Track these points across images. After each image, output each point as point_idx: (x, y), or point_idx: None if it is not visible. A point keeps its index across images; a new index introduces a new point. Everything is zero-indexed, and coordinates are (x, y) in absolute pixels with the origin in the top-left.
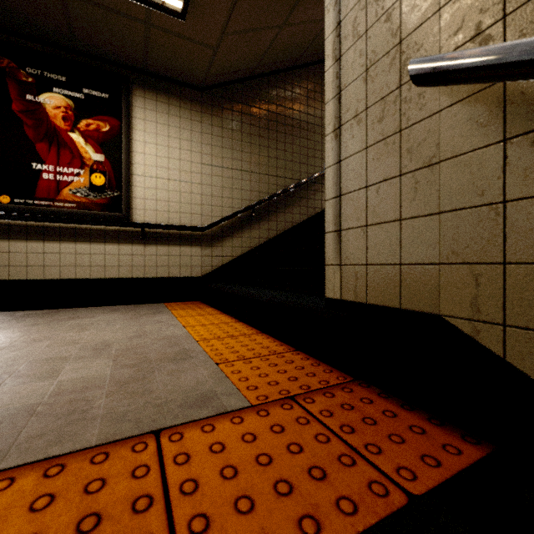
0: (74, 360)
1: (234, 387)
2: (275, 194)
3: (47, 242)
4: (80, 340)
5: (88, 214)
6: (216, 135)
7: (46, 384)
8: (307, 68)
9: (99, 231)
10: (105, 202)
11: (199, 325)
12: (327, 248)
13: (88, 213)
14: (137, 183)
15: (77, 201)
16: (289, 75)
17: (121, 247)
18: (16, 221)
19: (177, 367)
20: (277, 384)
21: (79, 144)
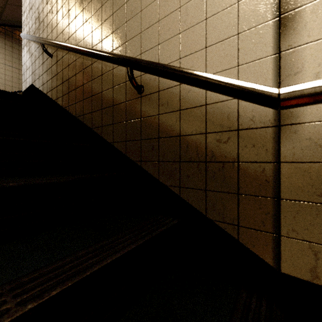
0: None
1: None
2: None
3: None
4: None
5: None
6: (8, 50)
7: None
8: None
9: None
10: None
11: None
12: (22, 79)
13: None
14: None
15: None
16: None
17: None
18: None
19: None
20: None
21: None
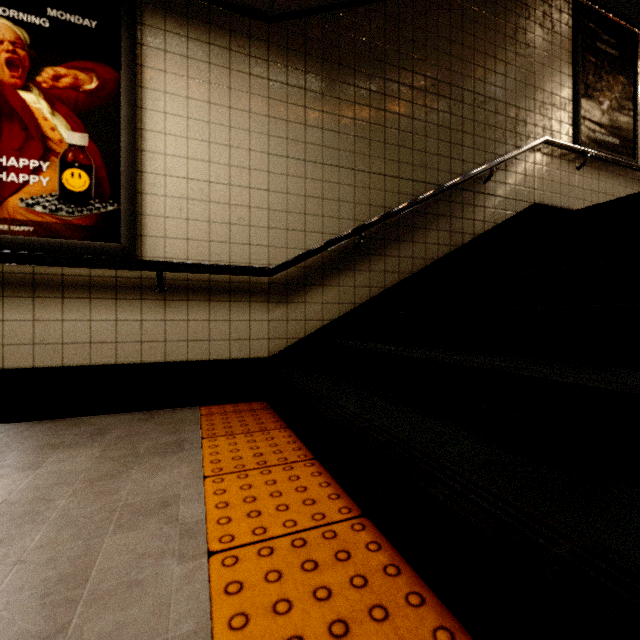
0: None
1: None
2: (399, 208)
3: None
4: None
5: (55, 246)
6: (294, 103)
7: None
8: None
9: (79, 277)
10: (90, 223)
11: (254, 543)
12: None
13: (57, 243)
14: (151, 187)
15: (35, 221)
16: (421, 1)
17: (121, 306)
18: None
19: None
20: None
21: (40, 113)
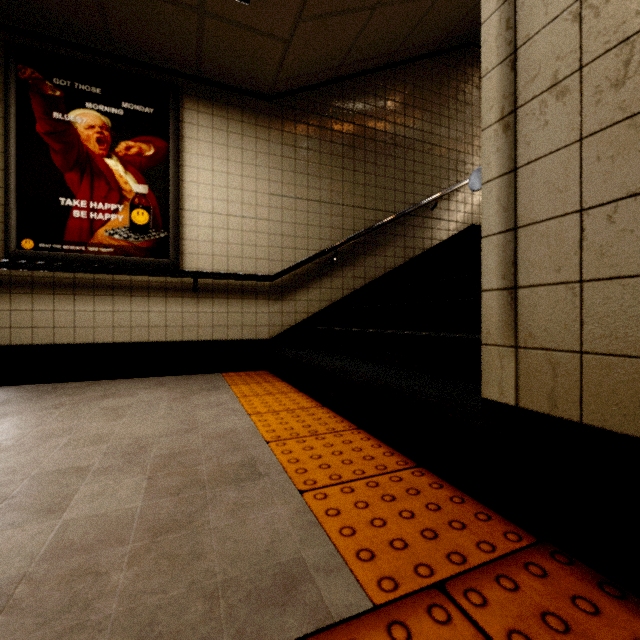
0: (94, 476)
1: (334, 551)
2: (363, 232)
3: (79, 297)
4: (109, 435)
5: (127, 261)
6: (287, 157)
7: (43, 527)
8: (404, 65)
9: (142, 282)
10: (149, 245)
11: (269, 412)
12: (486, 316)
13: (128, 259)
14: (188, 220)
15: (114, 245)
16: (381, 76)
17: (169, 302)
18: (41, 271)
19: (240, 497)
20: (406, 546)
21: (117, 173)
